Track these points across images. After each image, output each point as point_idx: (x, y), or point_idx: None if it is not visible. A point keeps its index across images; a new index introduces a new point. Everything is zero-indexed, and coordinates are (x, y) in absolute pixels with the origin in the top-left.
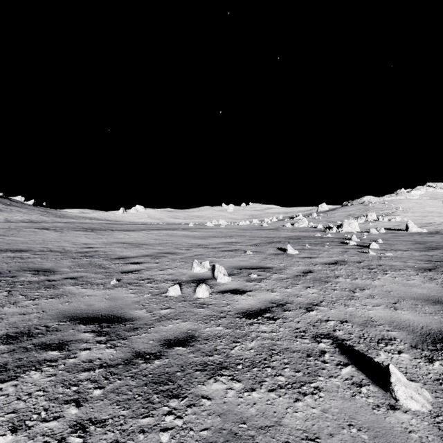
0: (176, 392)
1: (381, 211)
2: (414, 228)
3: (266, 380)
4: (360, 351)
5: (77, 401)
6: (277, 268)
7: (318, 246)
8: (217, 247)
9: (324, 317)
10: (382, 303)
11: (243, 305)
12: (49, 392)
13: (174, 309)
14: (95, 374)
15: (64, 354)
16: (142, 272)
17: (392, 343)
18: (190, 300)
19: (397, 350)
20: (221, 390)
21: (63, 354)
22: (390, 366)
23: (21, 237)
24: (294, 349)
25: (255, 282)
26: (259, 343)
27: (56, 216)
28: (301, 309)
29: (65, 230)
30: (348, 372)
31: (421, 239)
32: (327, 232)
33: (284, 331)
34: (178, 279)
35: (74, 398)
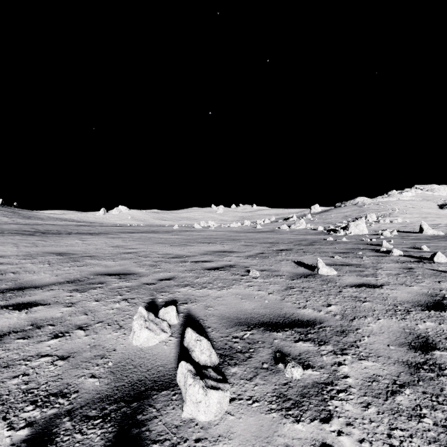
0: None
1: (378, 212)
2: (429, 230)
3: None
4: None
5: None
6: (335, 327)
7: (353, 258)
8: (201, 260)
9: None
10: None
11: None
12: None
13: None
14: None
15: None
16: (1, 345)
17: None
18: None
19: None
20: None
21: None
22: None
23: None
24: None
25: (311, 420)
26: None
27: (22, 217)
28: None
29: (1, 234)
30: None
31: None
32: (334, 235)
33: None
34: (67, 392)
35: None
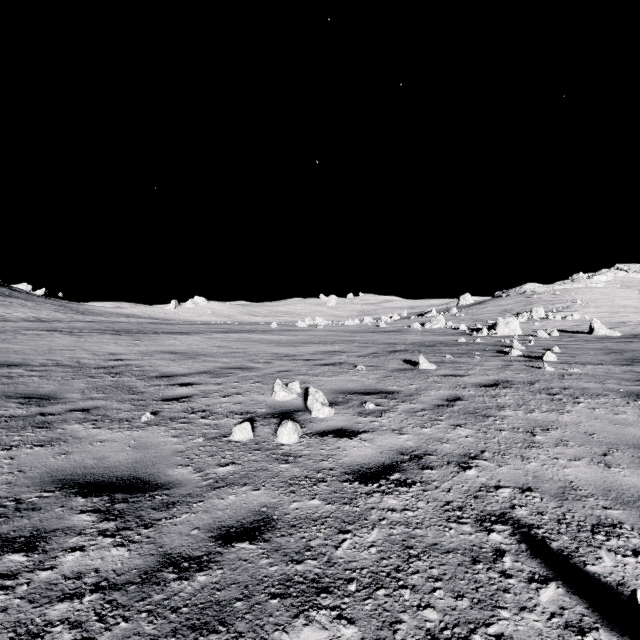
0: None
1: (551, 305)
2: (601, 329)
3: (403, 618)
4: (565, 551)
5: None
6: (406, 393)
7: (465, 358)
8: (312, 359)
9: (492, 480)
10: (583, 455)
11: (354, 458)
12: None
13: (241, 466)
14: (82, 608)
15: (34, 559)
16: (195, 399)
17: (618, 534)
18: (268, 449)
19: (631, 548)
20: None
21: (32, 559)
22: (638, 595)
23: (16, 343)
24: (447, 545)
25: (371, 417)
26: (384, 534)
27: (77, 312)
28: (451, 466)
29: (86, 333)
30: (553, 599)
31: (615, 347)
32: (475, 335)
33: (427, 509)
34: (251, 412)
35: None
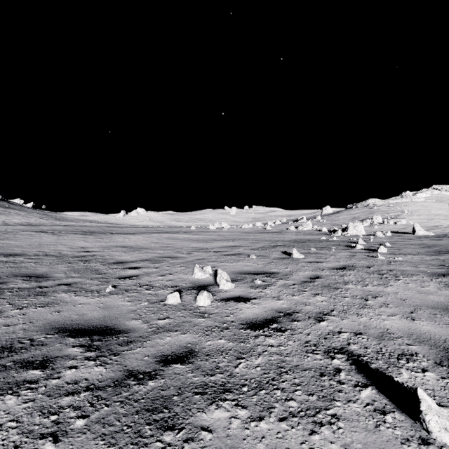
0: (172, 422)
1: (386, 214)
2: (421, 231)
3: (276, 406)
4: (379, 369)
5: (54, 435)
6: (283, 274)
7: (324, 250)
8: (220, 251)
9: (336, 328)
10: (397, 312)
11: (247, 314)
12: (23, 422)
13: (173, 319)
14: (80, 399)
15: (47, 373)
16: (141, 277)
17: (414, 359)
18: (191, 309)
19: (421, 368)
20: (224, 419)
21: (45, 373)
22: (418, 390)
23: (16, 240)
24: (305, 366)
25: (259, 289)
26: (266, 359)
27: (55, 219)
28: (310, 319)
29: (63, 234)
30: (368, 395)
31: (429, 243)
32: (332, 235)
33: (293, 345)
34: (179, 286)
35: (52, 430)
